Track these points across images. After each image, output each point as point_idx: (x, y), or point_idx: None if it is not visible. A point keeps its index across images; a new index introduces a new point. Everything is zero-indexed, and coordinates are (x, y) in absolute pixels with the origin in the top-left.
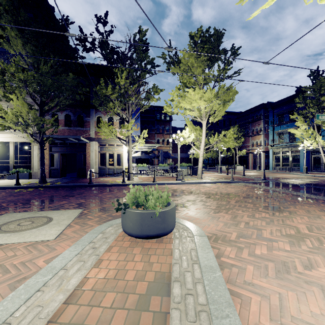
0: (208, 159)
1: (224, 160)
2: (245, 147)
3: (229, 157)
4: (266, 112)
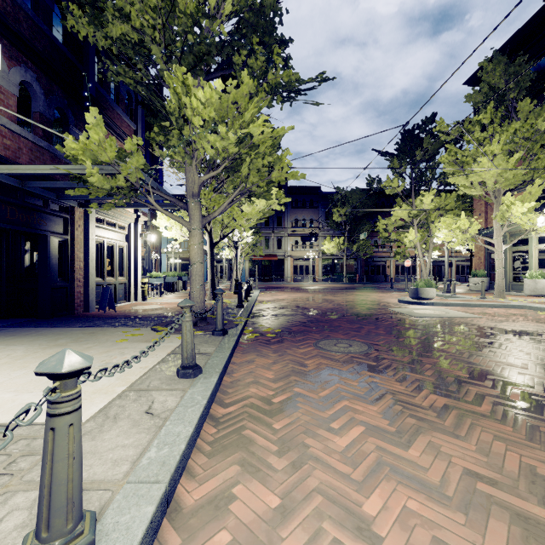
0: None
1: None
2: None
3: None
4: None
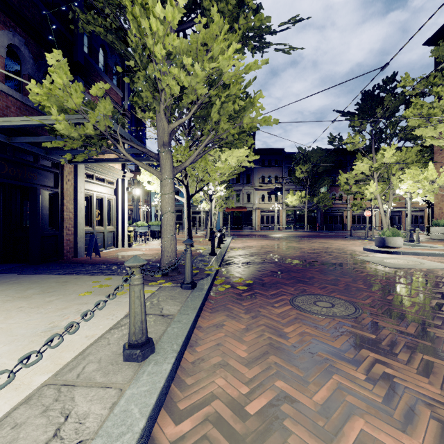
0: None
1: None
2: None
3: None
4: None
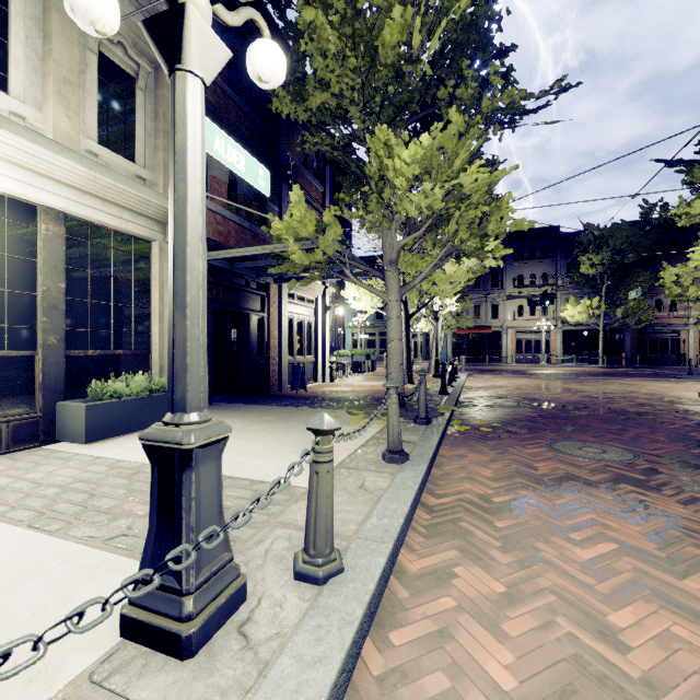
0: None
1: None
2: None
3: None
4: None
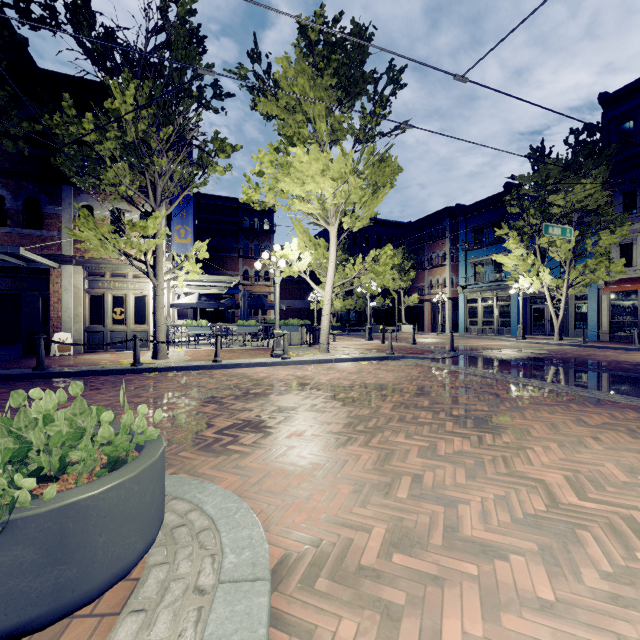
0: (350, 313)
1: (379, 314)
2: (417, 290)
3: (388, 308)
4: (454, 225)
